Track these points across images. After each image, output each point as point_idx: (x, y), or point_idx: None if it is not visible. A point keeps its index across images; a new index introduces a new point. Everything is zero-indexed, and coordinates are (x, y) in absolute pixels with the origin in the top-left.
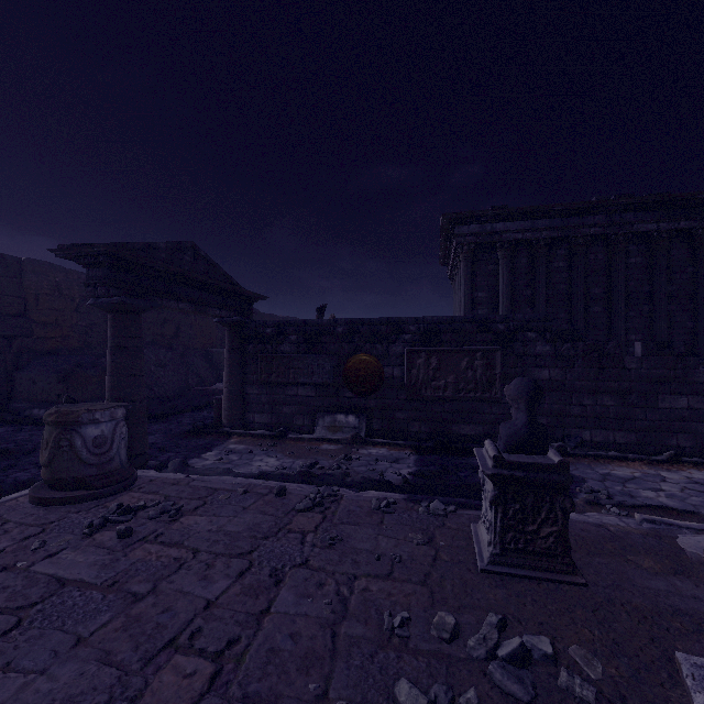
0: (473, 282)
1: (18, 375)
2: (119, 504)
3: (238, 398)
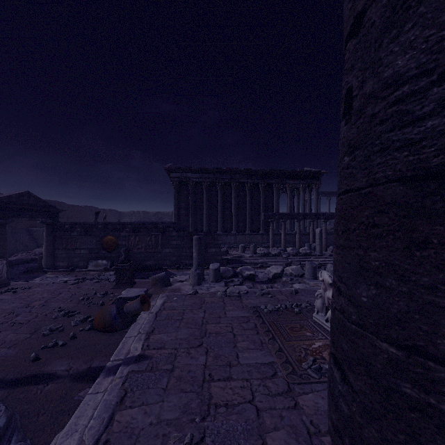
0: (179, 198)
1: None
2: (8, 288)
3: (51, 256)
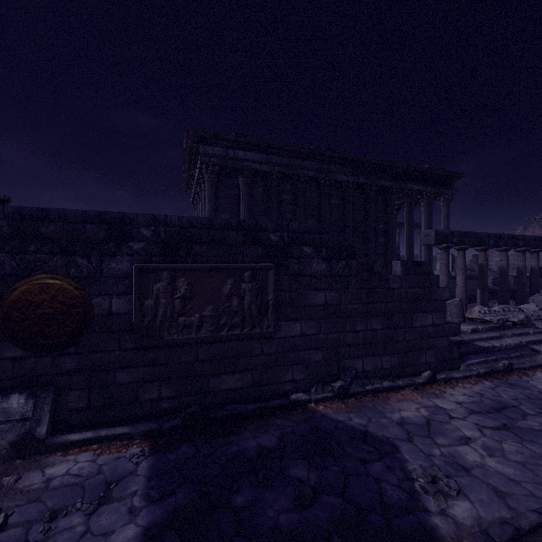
0: (217, 203)
1: None
2: None
3: None
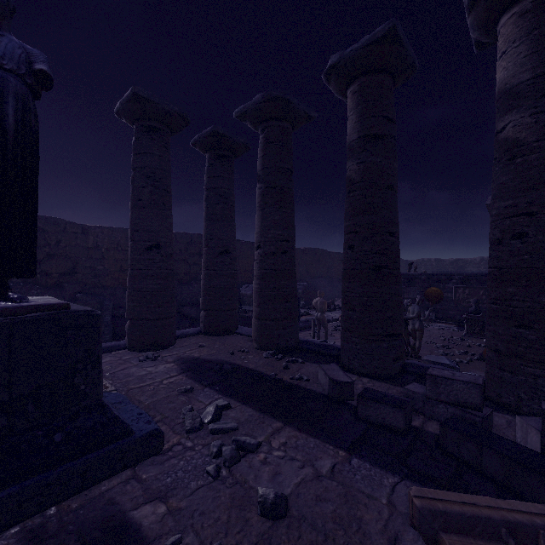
0: None
1: None
2: None
3: None
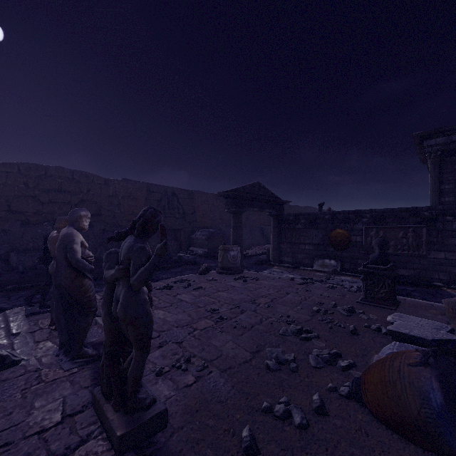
0: (440, 178)
1: (192, 237)
2: (241, 275)
3: (277, 249)
